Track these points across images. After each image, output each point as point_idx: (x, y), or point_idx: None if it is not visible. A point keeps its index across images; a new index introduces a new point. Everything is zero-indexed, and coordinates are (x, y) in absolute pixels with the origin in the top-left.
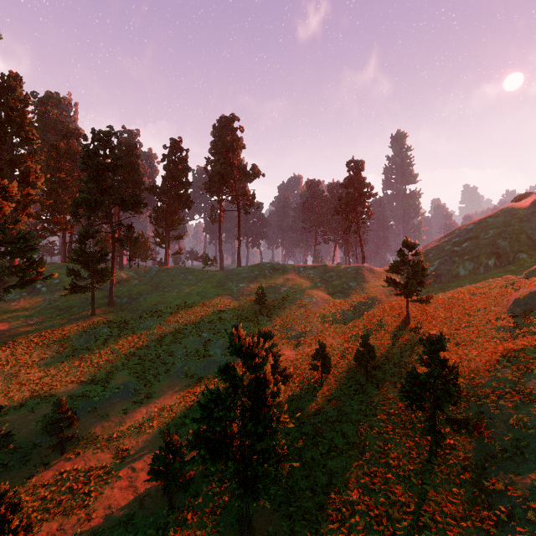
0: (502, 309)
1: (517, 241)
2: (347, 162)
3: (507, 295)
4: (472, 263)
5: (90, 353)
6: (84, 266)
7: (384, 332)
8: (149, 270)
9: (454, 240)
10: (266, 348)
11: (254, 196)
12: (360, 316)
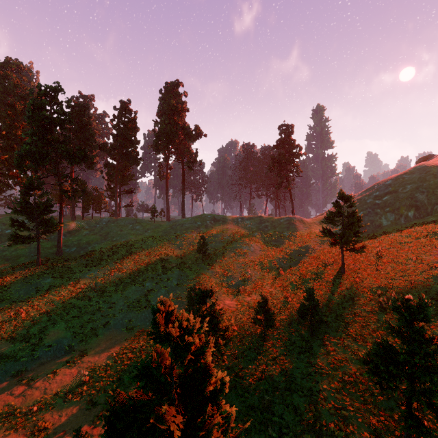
0: (433, 258)
1: (434, 195)
2: (279, 126)
3: (435, 244)
4: (393, 214)
5: (29, 306)
6: (29, 217)
7: (321, 281)
8: (100, 221)
9: (375, 194)
10: (207, 307)
11: (196, 154)
12: (295, 263)
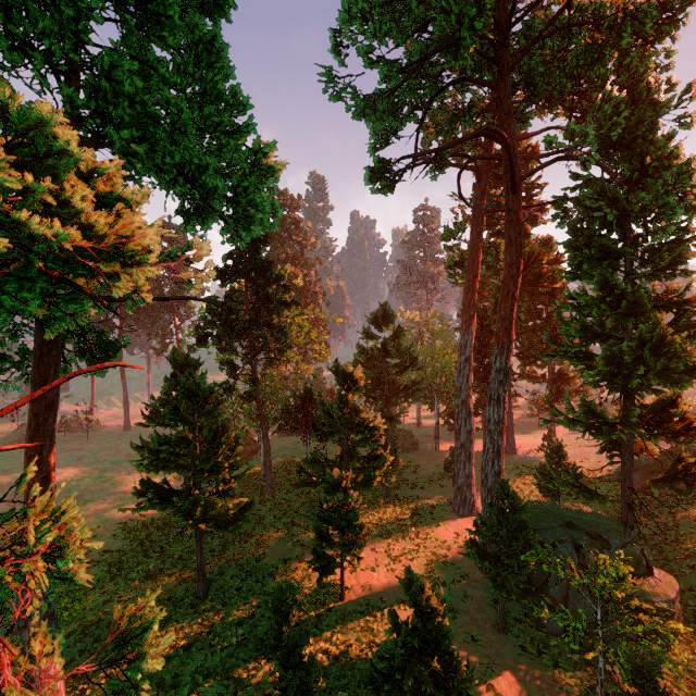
0: None
1: None
2: None
3: None
4: None
5: None
6: None
7: None
8: None
9: None
10: None
11: None
12: None
